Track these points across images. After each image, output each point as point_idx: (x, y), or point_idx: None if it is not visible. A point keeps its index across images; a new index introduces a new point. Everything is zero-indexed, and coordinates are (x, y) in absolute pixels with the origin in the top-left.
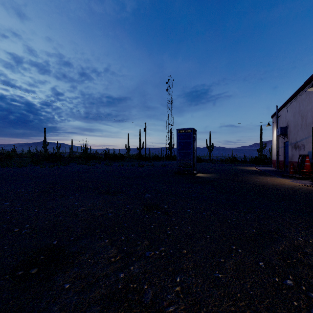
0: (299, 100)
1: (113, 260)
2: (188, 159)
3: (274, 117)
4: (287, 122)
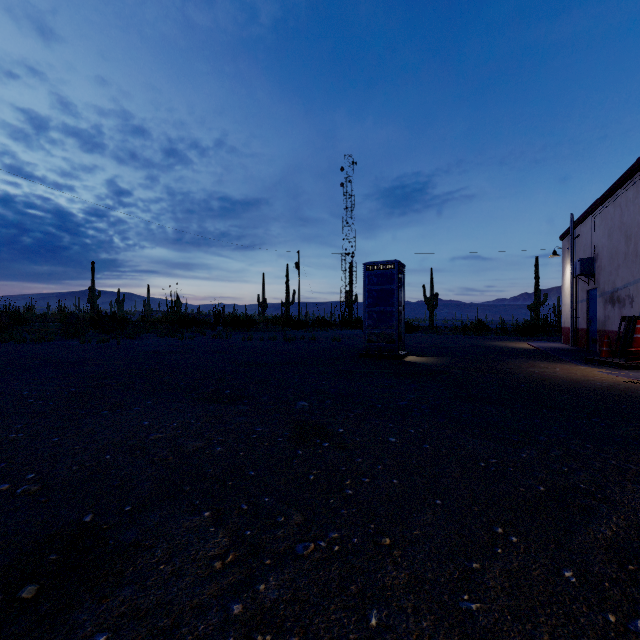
0: (620, 201)
1: (218, 566)
2: (387, 325)
3: (565, 239)
4: (595, 249)
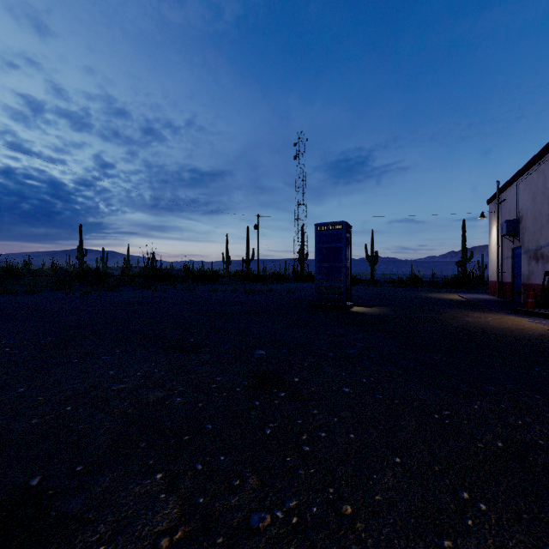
0: (543, 168)
1: (164, 545)
2: (335, 279)
3: (492, 203)
4: (520, 211)
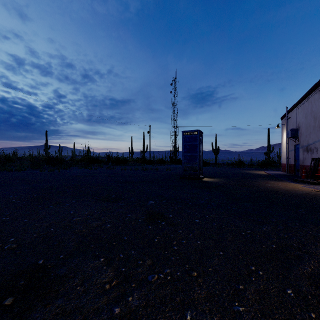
0: (311, 100)
1: (107, 287)
2: (193, 162)
3: (283, 119)
4: (298, 124)
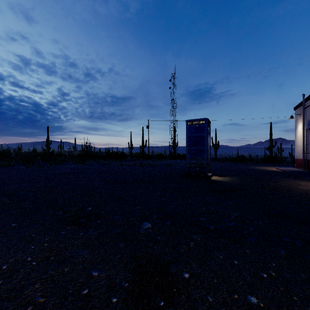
0: None
1: None
2: (200, 158)
3: (298, 109)
4: None
